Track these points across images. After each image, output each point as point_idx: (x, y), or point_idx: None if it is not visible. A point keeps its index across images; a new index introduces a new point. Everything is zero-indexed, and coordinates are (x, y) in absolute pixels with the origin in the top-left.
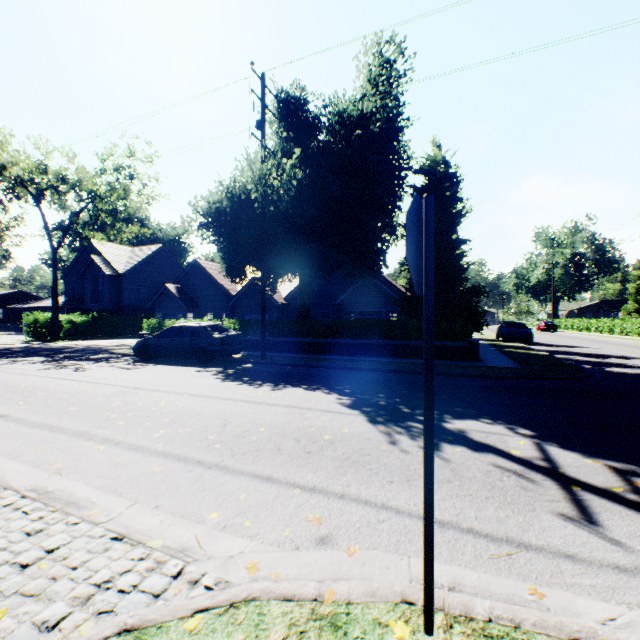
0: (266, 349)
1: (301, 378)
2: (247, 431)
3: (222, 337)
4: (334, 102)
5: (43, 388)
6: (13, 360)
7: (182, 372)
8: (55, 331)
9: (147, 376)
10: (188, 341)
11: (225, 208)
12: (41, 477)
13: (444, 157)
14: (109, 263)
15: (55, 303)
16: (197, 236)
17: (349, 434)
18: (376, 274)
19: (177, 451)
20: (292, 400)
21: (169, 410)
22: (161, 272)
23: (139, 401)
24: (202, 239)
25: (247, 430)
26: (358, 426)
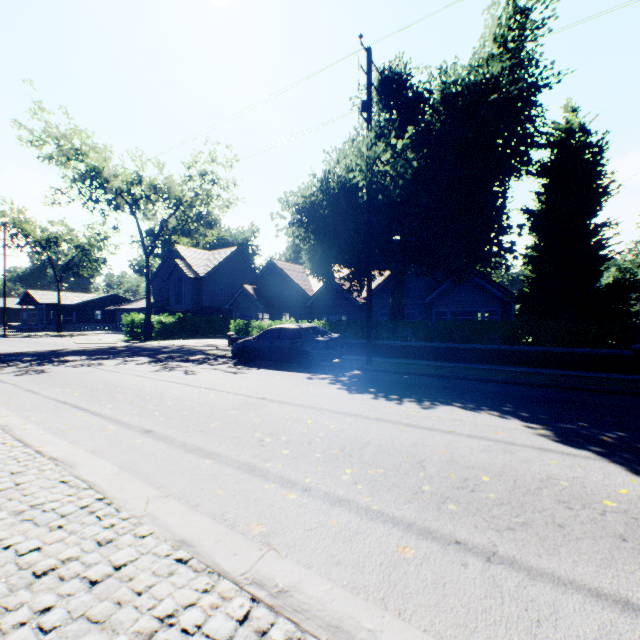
0: (361, 353)
1: (438, 392)
2: (466, 480)
3: (326, 340)
4: (450, 70)
5: (168, 394)
6: (123, 360)
7: (293, 379)
8: (148, 331)
9: (261, 383)
10: (289, 344)
11: (319, 202)
12: (252, 553)
13: (583, 123)
14: (191, 266)
15: (148, 305)
16: (286, 234)
17: (638, 500)
18: (496, 268)
19: (402, 514)
20: (467, 426)
21: (326, 434)
22: (236, 274)
23: (279, 418)
24: (293, 237)
25: (464, 478)
26: (630, 483)
